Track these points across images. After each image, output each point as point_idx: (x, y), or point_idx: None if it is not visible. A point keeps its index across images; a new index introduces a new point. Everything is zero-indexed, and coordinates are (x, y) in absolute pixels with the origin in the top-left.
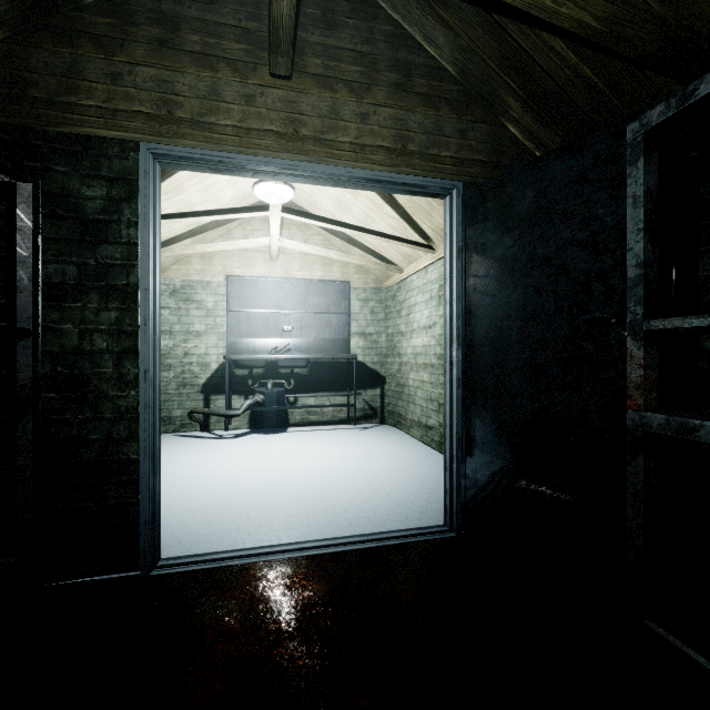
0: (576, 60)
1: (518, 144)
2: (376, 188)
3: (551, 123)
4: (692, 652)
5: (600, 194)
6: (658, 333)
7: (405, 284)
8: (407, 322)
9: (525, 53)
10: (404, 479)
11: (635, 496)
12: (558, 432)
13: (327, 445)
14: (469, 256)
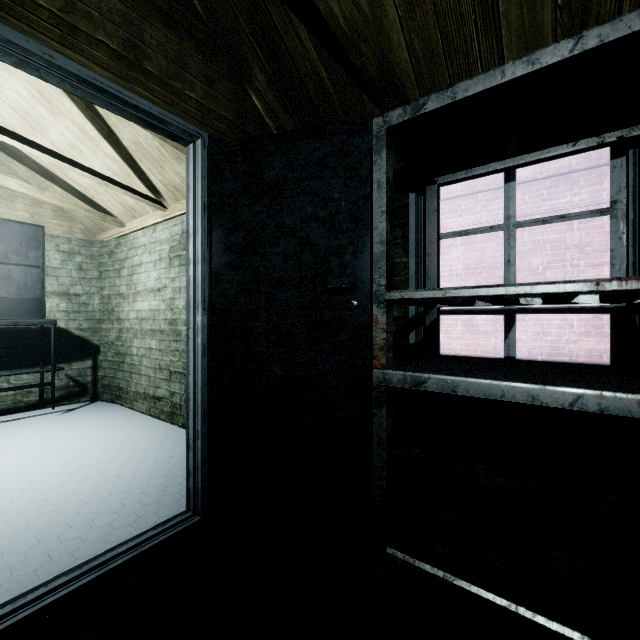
0: (316, 56)
1: (261, 118)
2: (95, 97)
3: (290, 109)
4: (422, 564)
5: (337, 180)
6: (393, 302)
7: (127, 240)
8: (130, 283)
9: (274, 26)
10: (130, 466)
11: (379, 444)
12: (303, 391)
13: (5, 444)
14: (216, 215)
